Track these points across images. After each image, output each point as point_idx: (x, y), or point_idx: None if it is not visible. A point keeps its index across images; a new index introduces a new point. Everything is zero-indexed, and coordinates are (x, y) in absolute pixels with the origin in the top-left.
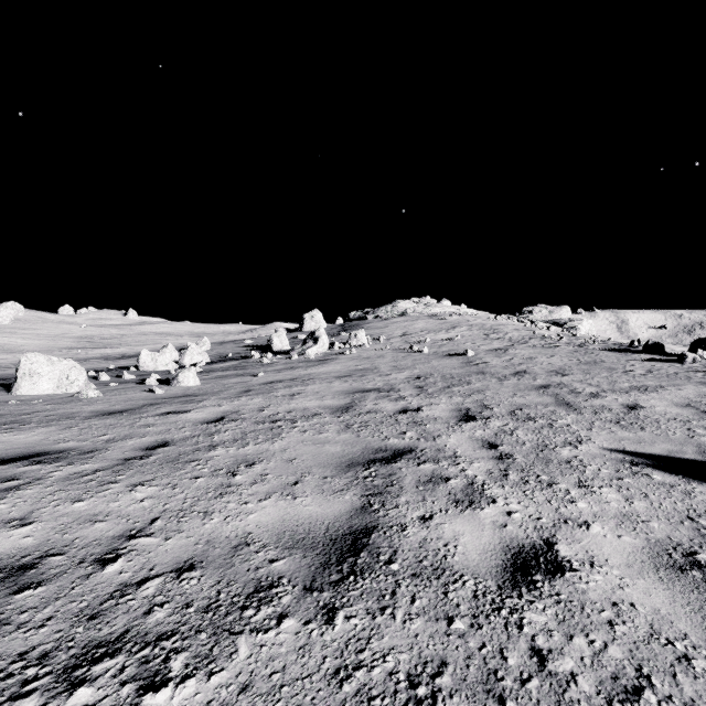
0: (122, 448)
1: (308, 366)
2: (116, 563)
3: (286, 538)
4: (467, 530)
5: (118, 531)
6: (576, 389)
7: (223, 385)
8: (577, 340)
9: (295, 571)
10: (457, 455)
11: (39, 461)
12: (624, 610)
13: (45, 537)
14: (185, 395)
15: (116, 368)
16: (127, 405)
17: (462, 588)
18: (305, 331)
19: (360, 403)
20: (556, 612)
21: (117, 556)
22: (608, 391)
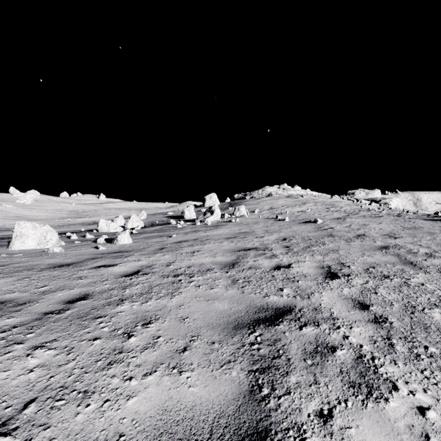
0: (50, 300)
1: (206, 230)
2: None
3: None
4: None
5: None
6: (412, 250)
7: (147, 243)
8: (394, 212)
9: None
10: (334, 316)
11: None
12: None
13: None
14: (119, 251)
15: (85, 231)
16: (75, 259)
17: None
18: (206, 206)
19: (243, 259)
20: None
21: None
22: (439, 251)
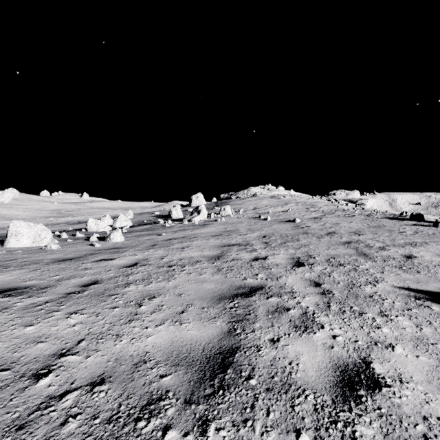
0: (67, 285)
1: (194, 229)
2: (47, 377)
3: (173, 357)
4: (305, 350)
5: (53, 350)
6: (369, 244)
7: (139, 241)
8: (366, 212)
9: (178, 386)
10: (293, 291)
11: (9, 295)
12: (434, 424)
13: (0, 355)
14: (114, 248)
15: (73, 230)
16: (75, 254)
17: (305, 402)
18: (192, 206)
19: (227, 253)
20: (380, 426)
21: (49, 371)
22: (390, 245)
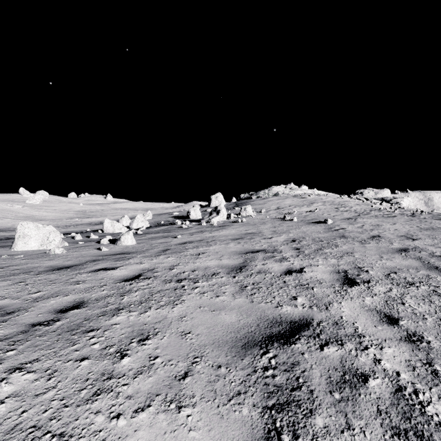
0: (41, 309)
1: (212, 230)
2: None
3: None
4: None
5: None
6: (434, 253)
7: (151, 244)
8: (407, 211)
9: None
10: (359, 332)
11: None
12: None
13: None
14: (121, 253)
15: (90, 231)
16: (76, 261)
17: None
18: (211, 206)
19: (251, 263)
20: None
21: None
22: None
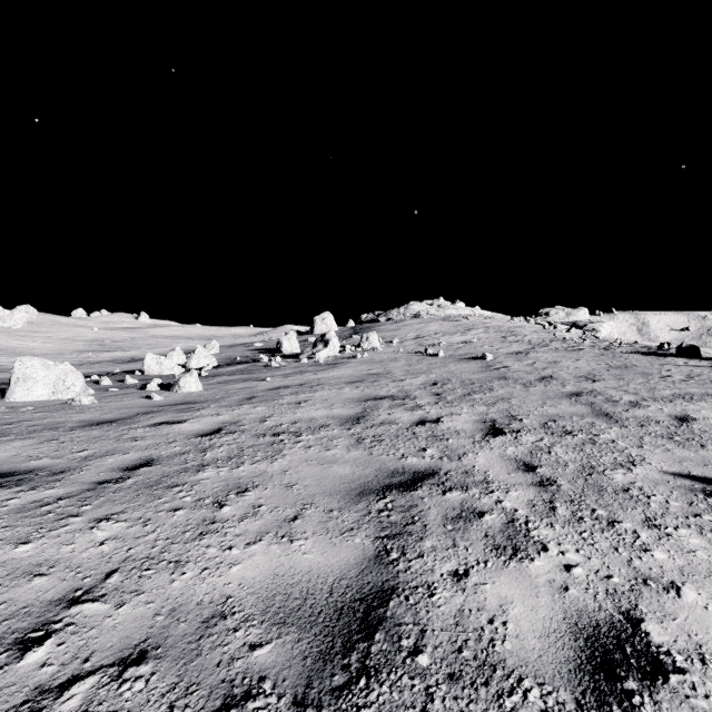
0: (99, 467)
1: (317, 371)
2: (41, 647)
3: (275, 607)
4: (516, 594)
5: (59, 591)
6: (612, 398)
7: (226, 391)
8: (601, 342)
9: (283, 667)
10: (488, 479)
11: None
12: None
13: None
14: (184, 402)
15: (121, 372)
16: (120, 413)
17: (524, 705)
18: (315, 334)
19: (372, 412)
20: None
21: (46, 635)
22: (649, 399)
